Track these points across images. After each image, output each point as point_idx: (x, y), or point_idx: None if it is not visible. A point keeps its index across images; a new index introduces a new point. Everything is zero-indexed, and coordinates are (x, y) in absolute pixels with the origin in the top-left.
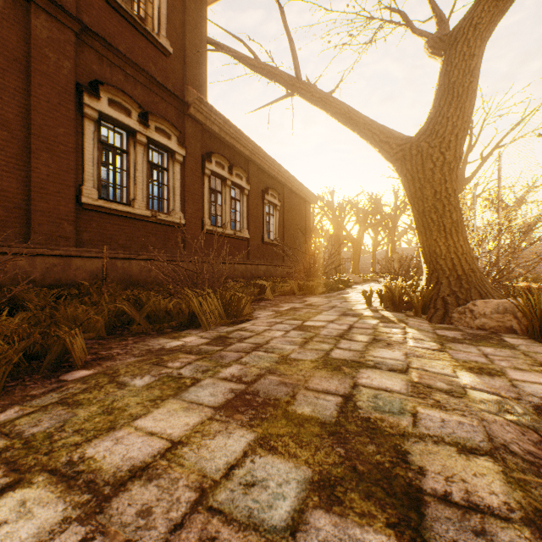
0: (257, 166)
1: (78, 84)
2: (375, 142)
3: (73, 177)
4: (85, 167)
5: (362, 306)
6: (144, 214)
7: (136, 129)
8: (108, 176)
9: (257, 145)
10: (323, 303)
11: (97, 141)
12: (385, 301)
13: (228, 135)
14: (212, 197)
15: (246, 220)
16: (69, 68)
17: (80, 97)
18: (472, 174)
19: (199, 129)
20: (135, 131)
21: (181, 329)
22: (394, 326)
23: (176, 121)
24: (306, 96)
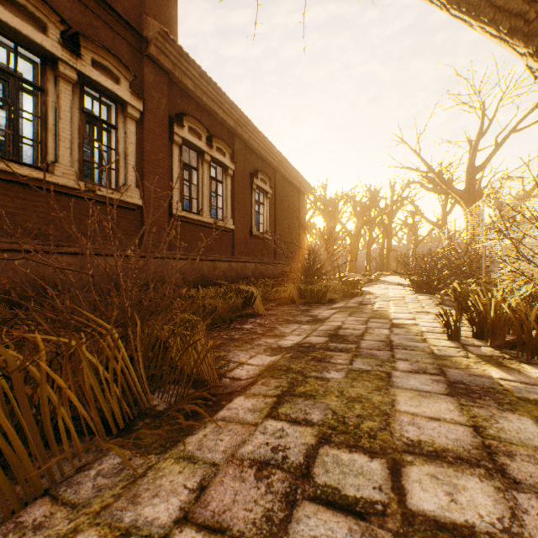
0: (244, 143)
1: None
2: (484, 2)
3: None
4: None
5: (440, 340)
6: (72, 186)
7: (57, 56)
8: (9, 123)
9: (243, 113)
10: (357, 331)
11: None
12: (493, 334)
13: (205, 94)
14: (187, 176)
15: (231, 207)
16: None
17: None
18: (485, 162)
19: (165, 80)
20: (56, 59)
21: None
22: None
23: (130, 62)
24: None
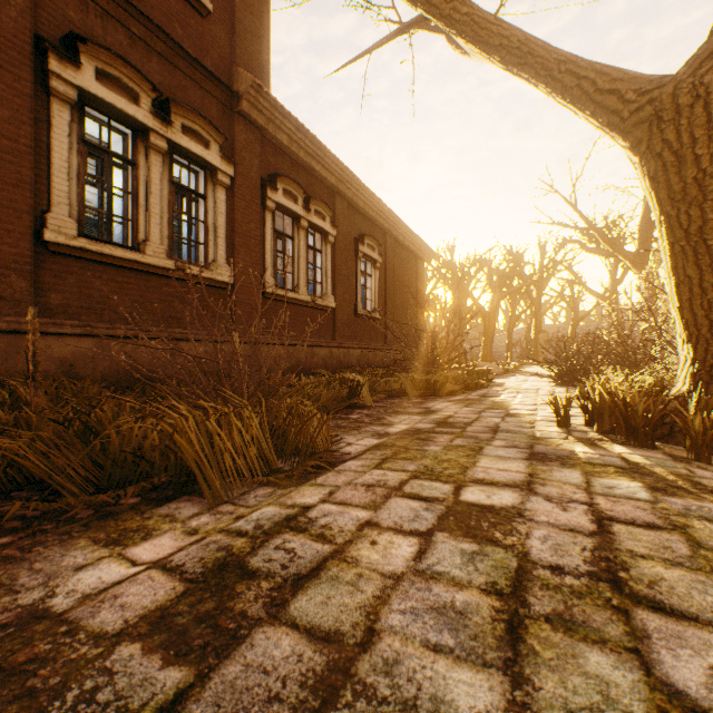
0: (348, 201)
1: (39, 38)
2: (585, 96)
3: (28, 196)
4: (52, 180)
5: (549, 427)
6: (162, 265)
7: (149, 126)
8: (101, 202)
9: (346, 168)
10: (468, 419)
11: (78, 140)
12: (600, 420)
13: (302, 149)
14: (280, 246)
15: (331, 281)
16: (19, 6)
17: (43, 61)
18: None
19: (257, 138)
20: (148, 129)
21: (161, 499)
22: (709, 510)
23: (219, 121)
24: (441, 12)
